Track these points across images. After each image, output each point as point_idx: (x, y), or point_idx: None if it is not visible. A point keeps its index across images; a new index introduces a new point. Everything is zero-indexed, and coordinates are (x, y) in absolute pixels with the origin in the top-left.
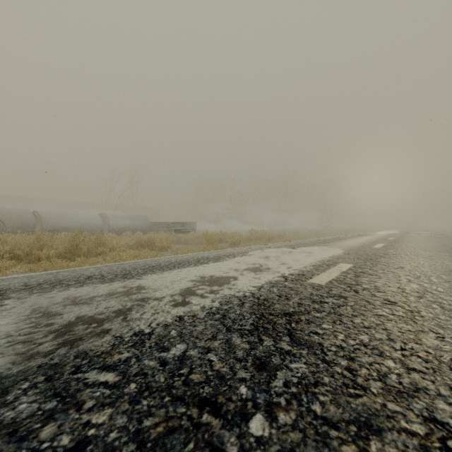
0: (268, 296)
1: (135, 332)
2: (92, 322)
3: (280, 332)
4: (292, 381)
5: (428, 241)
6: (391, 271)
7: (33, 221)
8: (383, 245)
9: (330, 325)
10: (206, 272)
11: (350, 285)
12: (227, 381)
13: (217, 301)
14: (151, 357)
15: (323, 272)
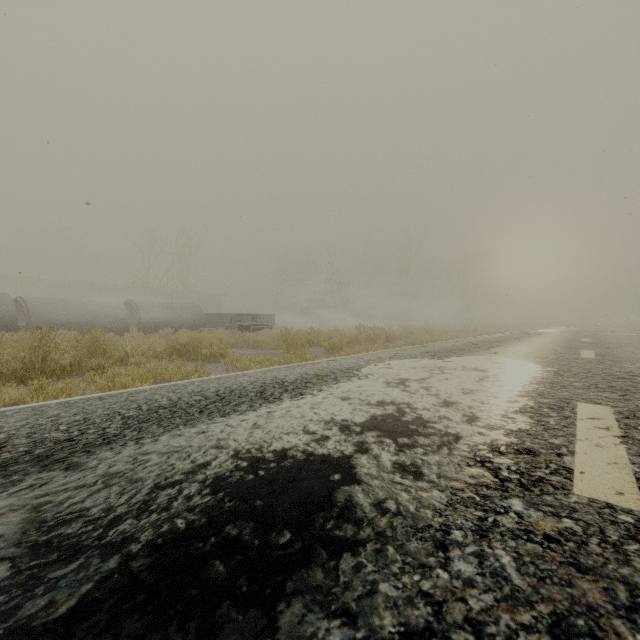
0: None
1: None
2: None
3: None
4: None
5: None
6: None
7: (14, 312)
8: (594, 353)
9: None
10: (268, 439)
11: None
12: None
13: None
14: None
15: (573, 438)
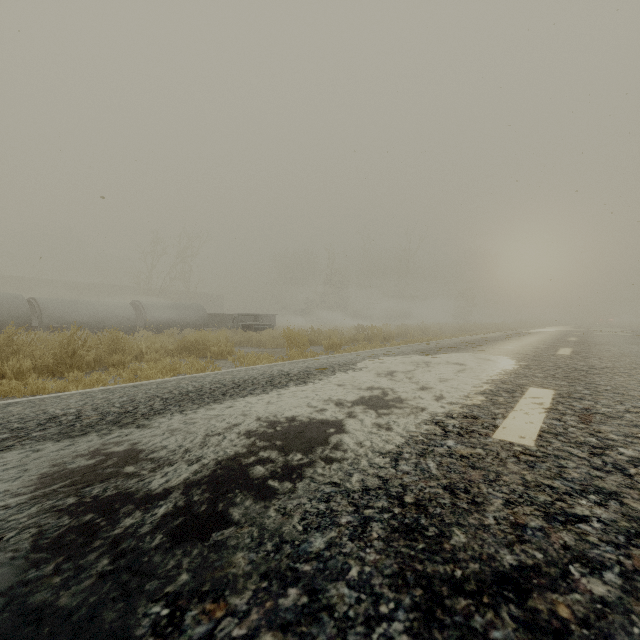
0: (424, 493)
1: None
2: None
3: None
4: None
5: (633, 343)
6: None
7: (27, 312)
8: (571, 350)
9: None
10: (281, 410)
11: (594, 449)
12: None
13: (295, 514)
14: None
15: (511, 409)
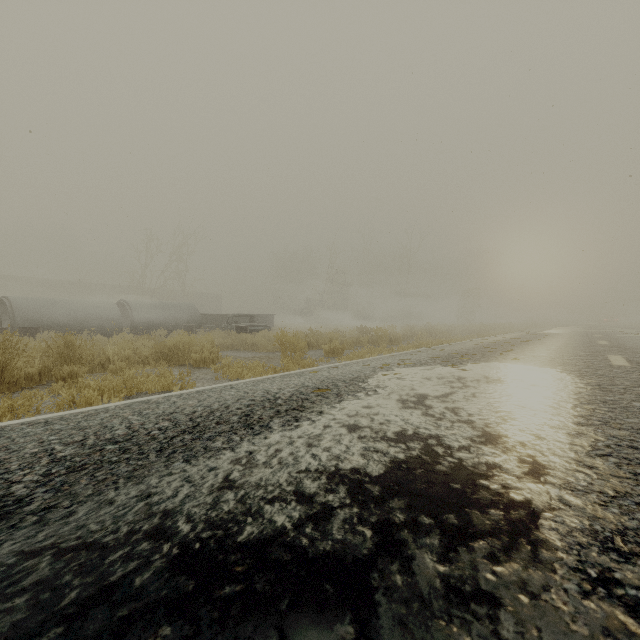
0: None
1: None
2: None
3: None
4: None
5: None
6: None
7: None
8: (624, 359)
9: None
10: (240, 514)
11: None
12: None
13: None
14: None
15: None
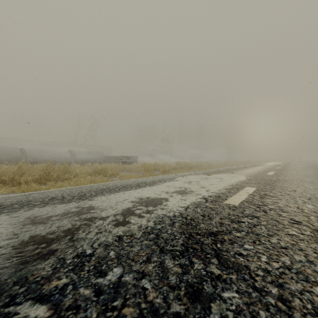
0: (194, 216)
1: (78, 253)
2: (42, 242)
3: (208, 254)
4: (228, 316)
5: (305, 169)
6: (287, 193)
7: (20, 155)
8: (274, 173)
9: (251, 246)
10: (144, 195)
11: (259, 206)
12: (161, 317)
13: (151, 221)
14: (87, 284)
15: (235, 194)
